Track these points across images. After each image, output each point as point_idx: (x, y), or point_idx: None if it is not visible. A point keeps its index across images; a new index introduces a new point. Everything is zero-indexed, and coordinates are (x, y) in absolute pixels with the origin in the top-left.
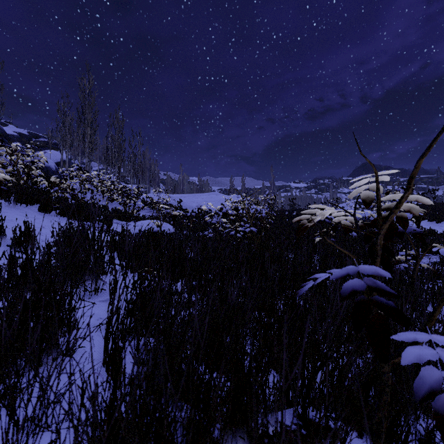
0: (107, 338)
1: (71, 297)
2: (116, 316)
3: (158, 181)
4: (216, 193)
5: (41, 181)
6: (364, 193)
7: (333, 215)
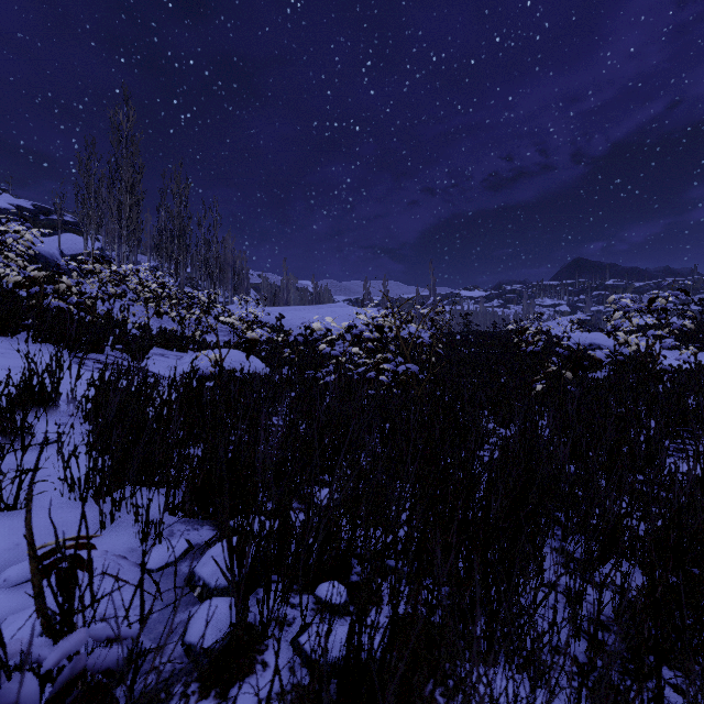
0: None
1: None
2: None
3: (247, 286)
4: (342, 304)
5: (7, 275)
6: None
7: None
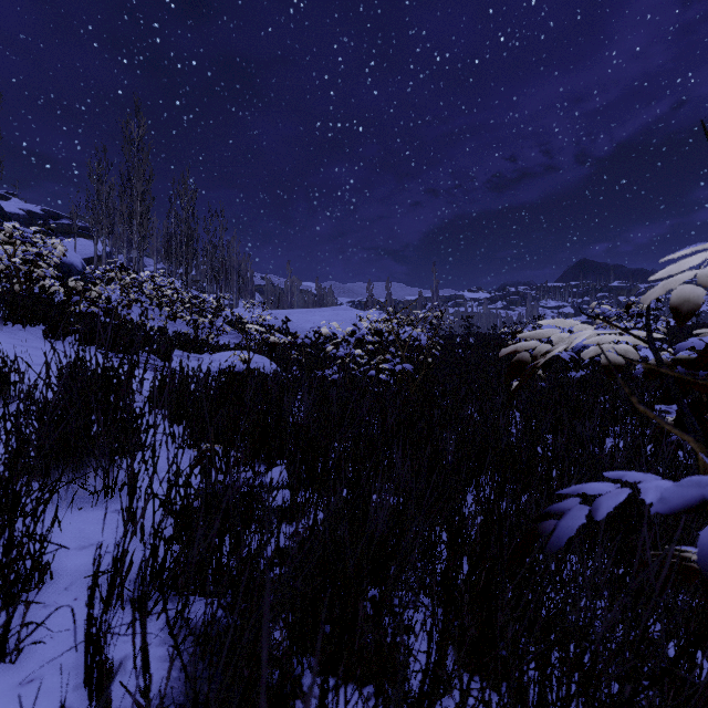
0: (92, 624)
1: (9, 530)
2: (132, 555)
3: (252, 288)
4: (345, 307)
5: (52, 286)
6: (681, 290)
7: (586, 341)
